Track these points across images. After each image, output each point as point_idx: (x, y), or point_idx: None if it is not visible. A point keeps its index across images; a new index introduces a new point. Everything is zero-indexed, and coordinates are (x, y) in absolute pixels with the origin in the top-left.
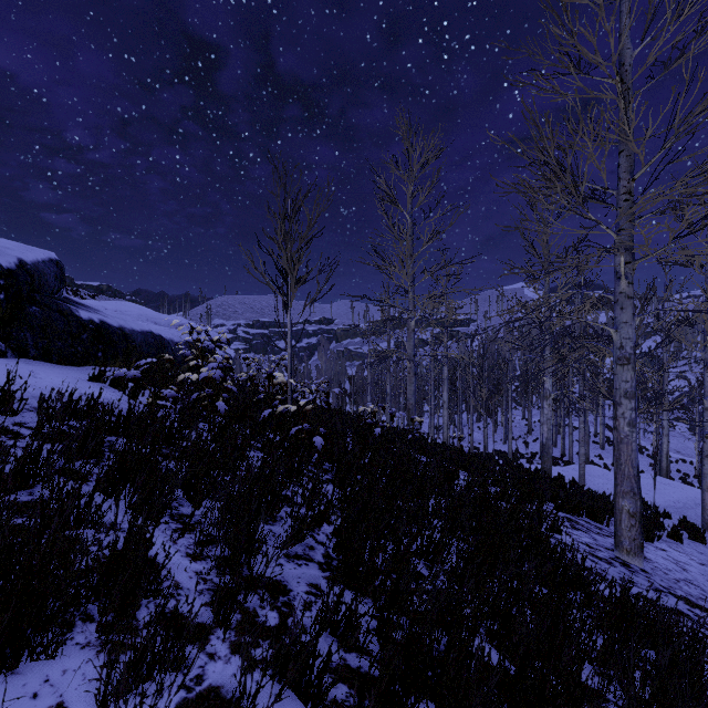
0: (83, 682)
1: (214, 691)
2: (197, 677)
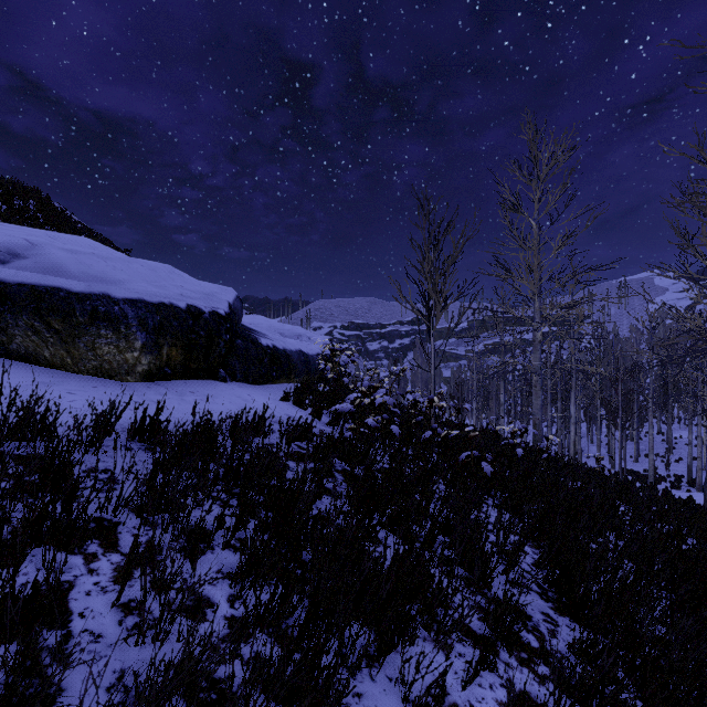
0: (439, 667)
1: (526, 695)
2: (508, 680)
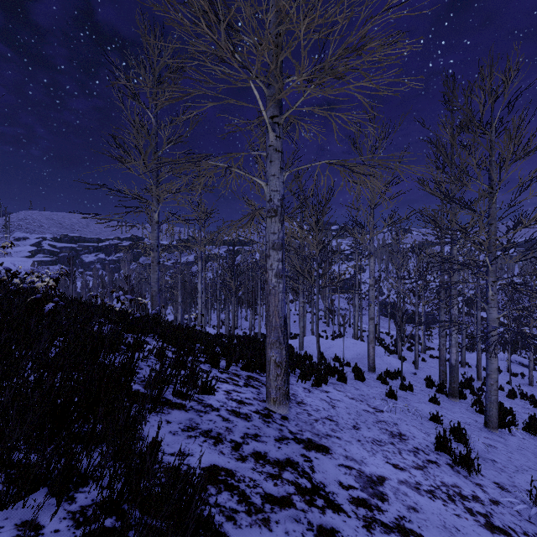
0: None
1: None
2: None
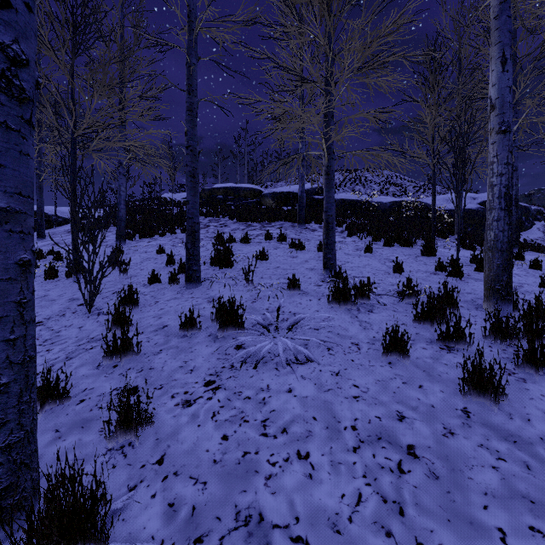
0: None
1: None
2: None
